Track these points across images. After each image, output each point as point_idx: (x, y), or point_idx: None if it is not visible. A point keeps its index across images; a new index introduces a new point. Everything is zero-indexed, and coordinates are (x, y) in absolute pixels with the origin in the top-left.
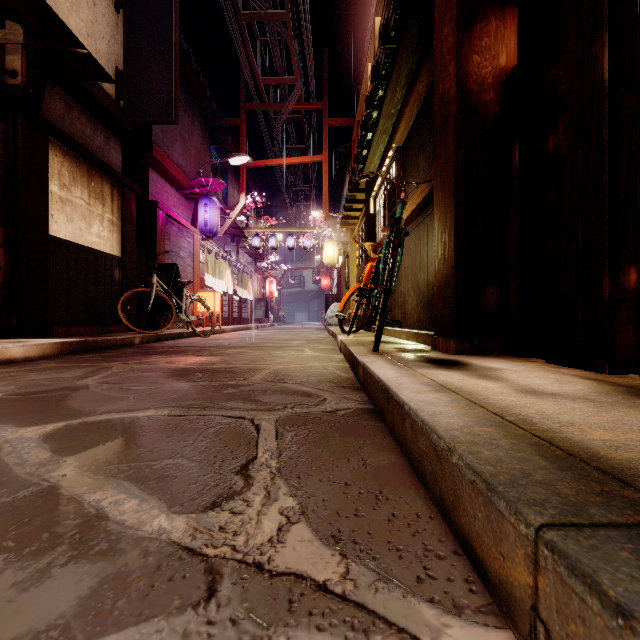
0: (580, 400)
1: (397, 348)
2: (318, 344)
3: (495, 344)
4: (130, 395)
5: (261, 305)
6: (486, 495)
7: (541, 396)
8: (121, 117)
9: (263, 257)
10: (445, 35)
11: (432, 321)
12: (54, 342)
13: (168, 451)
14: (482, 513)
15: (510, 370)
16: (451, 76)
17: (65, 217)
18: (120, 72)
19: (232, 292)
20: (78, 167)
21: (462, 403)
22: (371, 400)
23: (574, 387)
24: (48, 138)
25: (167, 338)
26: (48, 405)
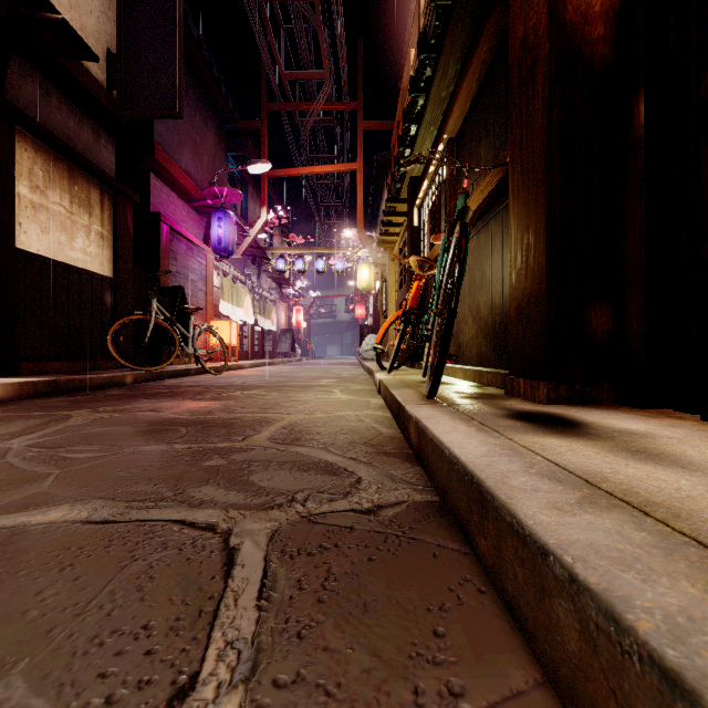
0: None
1: (458, 392)
2: (351, 383)
3: (605, 389)
4: (54, 471)
5: (287, 337)
6: None
7: None
8: (114, 110)
9: (289, 282)
10: None
11: (499, 355)
12: (10, 382)
13: (5, 649)
14: None
15: (667, 437)
16: (540, 5)
17: (38, 227)
18: (113, 55)
19: (253, 322)
20: (56, 166)
21: (698, 559)
22: (435, 485)
23: None
24: (14, 127)
25: (169, 376)
26: None
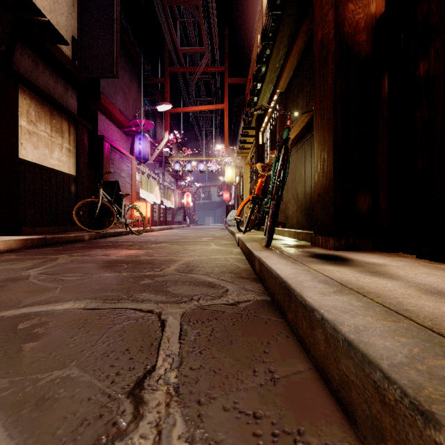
0: None
1: (284, 244)
2: (221, 240)
3: (367, 241)
4: (59, 286)
5: (181, 212)
6: None
7: None
8: (76, 73)
9: (182, 178)
10: None
11: (309, 223)
12: (18, 239)
13: (64, 357)
14: None
15: (392, 266)
16: (330, 22)
17: (32, 145)
18: (75, 40)
19: (160, 202)
20: (42, 108)
21: (379, 310)
22: (268, 292)
23: None
24: (18, 85)
25: (110, 235)
26: None
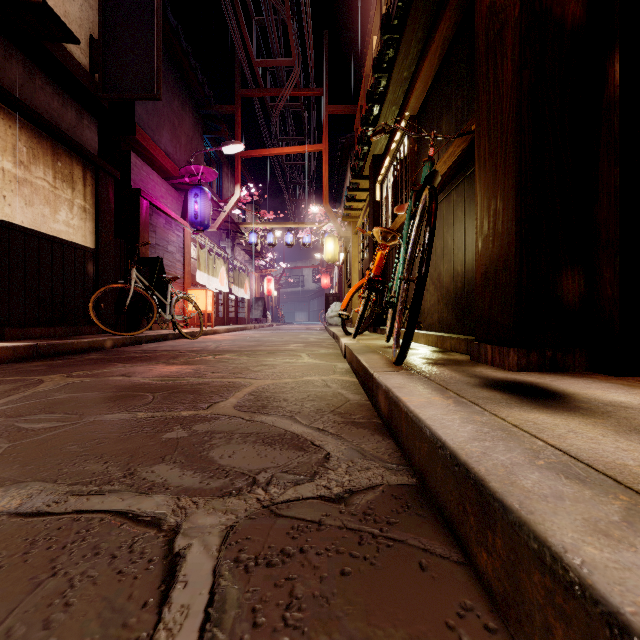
0: None
1: (423, 358)
2: (318, 348)
3: (577, 355)
4: (3, 445)
5: (259, 304)
6: None
7: None
8: (96, 92)
9: (261, 255)
10: None
11: (461, 321)
12: None
13: None
14: None
15: None
16: None
17: (22, 200)
18: (95, 41)
19: (227, 290)
20: (40, 143)
21: None
22: (410, 464)
23: None
24: None
25: (148, 340)
26: None
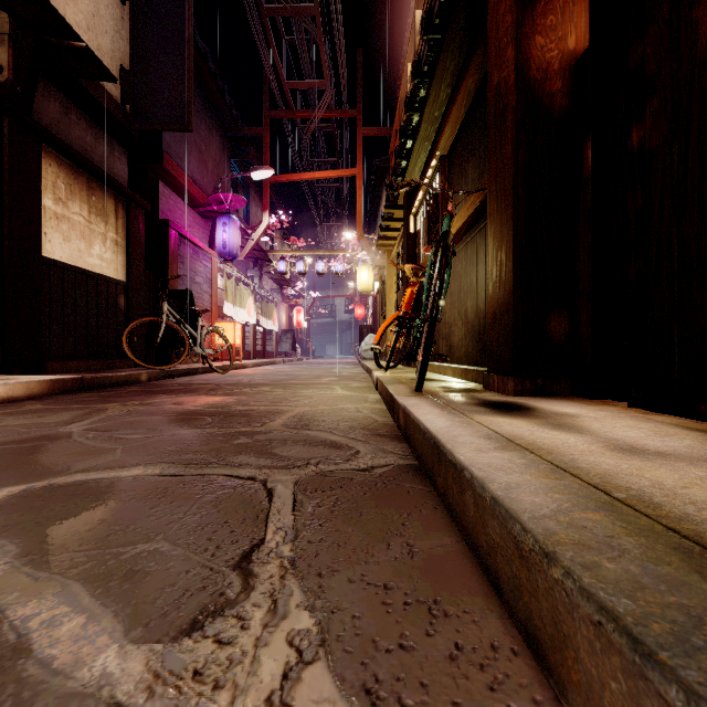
0: (701, 463)
1: (443, 387)
2: (351, 381)
3: (562, 383)
4: (118, 446)
5: (288, 337)
6: (630, 659)
7: (645, 456)
8: (127, 123)
9: (290, 283)
10: (501, 14)
11: (483, 355)
12: (44, 379)
13: (147, 530)
14: (620, 685)
15: (588, 417)
16: (509, 62)
17: (61, 236)
18: (126, 72)
19: (255, 322)
20: (76, 179)
21: (543, 468)
22: (415, 454)
23: (682, 442)
24: (40, 145)
25: (179, 374)
26: (13, 460)
